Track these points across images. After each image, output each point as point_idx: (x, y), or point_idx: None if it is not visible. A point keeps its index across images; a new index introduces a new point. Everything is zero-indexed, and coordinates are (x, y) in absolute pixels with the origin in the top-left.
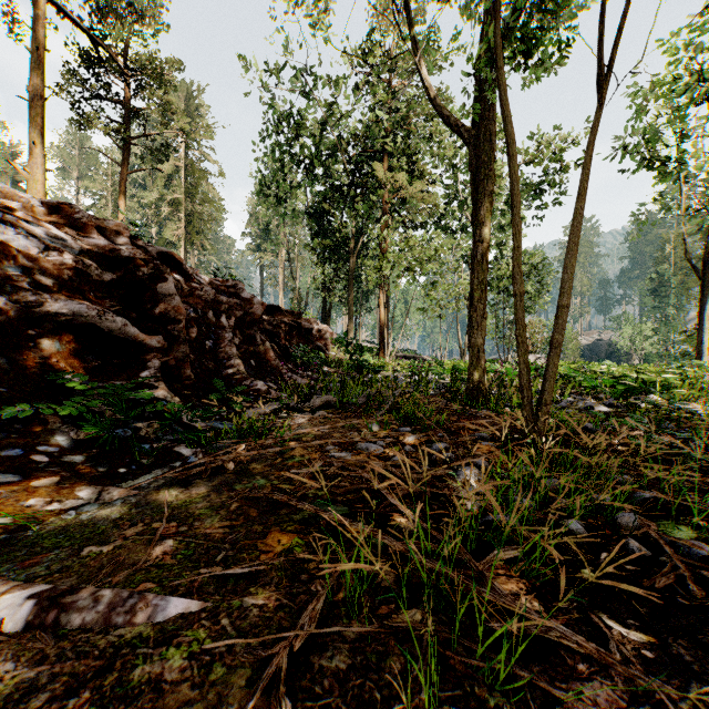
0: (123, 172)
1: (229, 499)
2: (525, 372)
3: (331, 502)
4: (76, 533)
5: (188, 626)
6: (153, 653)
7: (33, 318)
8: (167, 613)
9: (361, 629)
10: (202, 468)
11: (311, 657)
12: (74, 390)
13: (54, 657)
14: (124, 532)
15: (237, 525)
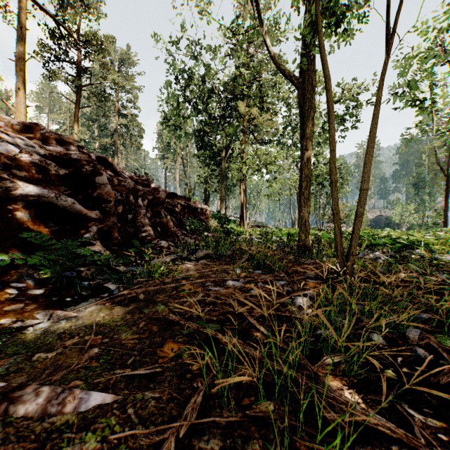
0: (76, 107)
1: (139, 319)
2: (339, 234)
3: (209, 321)
4: (31, 343)
5: (103, 414)
6: (75, 436)
7: (11, 198)
8: (89, 404)
9: (230, 419)
10: (122, 297)
11: (193, 440)
12: (38, 246)
13: (1, 440)
14: (65, 342)
15: (143, 338)
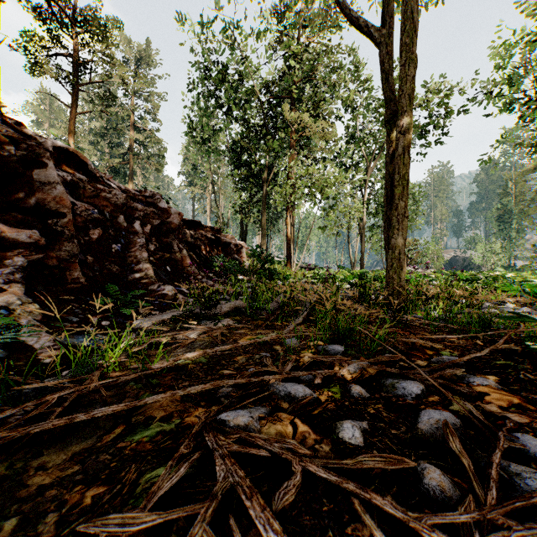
0: (72, 113)
1: None
2: None
3: None
4: None
5: None
6: None
7: None
8: None
9: None
10: None
11: None
12: None
13: None
14: None
15: None
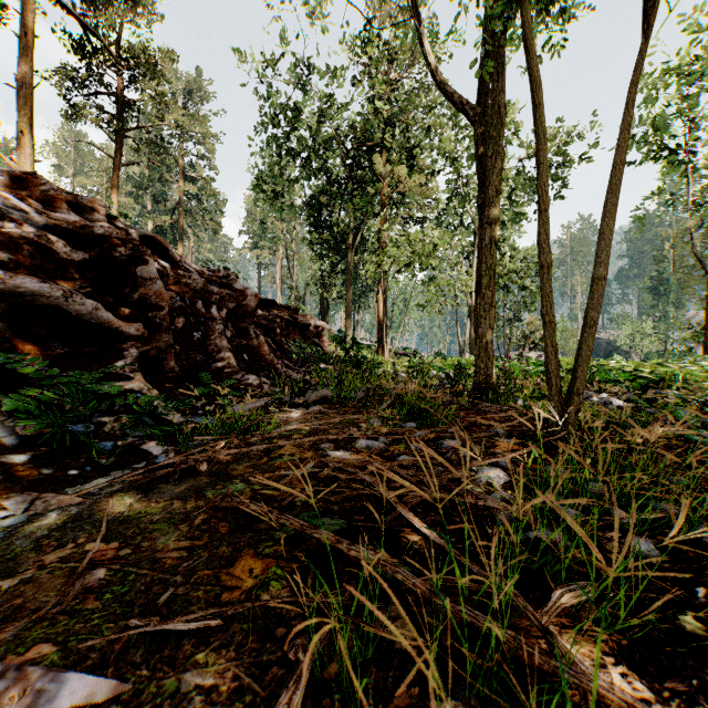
0: (116, 165)
1: (196, 508)
2: (553, 357)
3: (324, 513)
4: None
5: None
6: None
7: None
8: (55, 705)
9: None
10: (170, 469)
11: None
12: (31, 379)
13: None
14: (44, 557)
15: (198, 546)
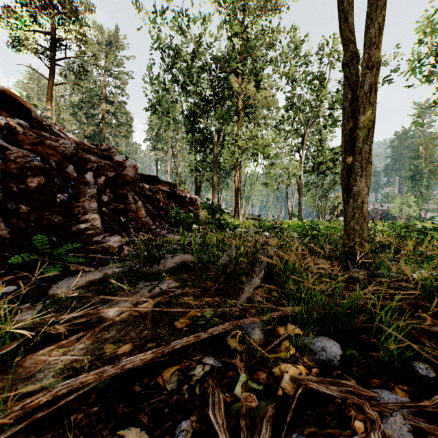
0: (49, 84)
1: None
2: None
3: None
4: None
5: None
6: None
7: None
8: None
9: None
10: None
11: None
12: None
13: None
14: None
15: None
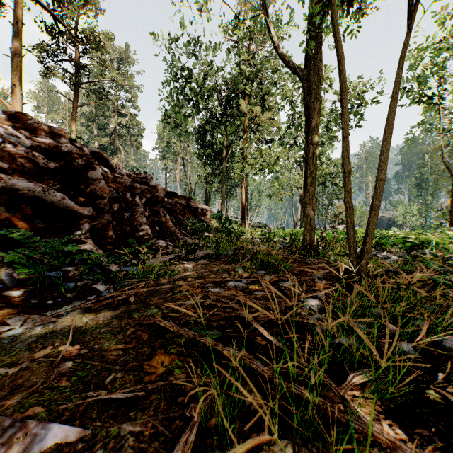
0: (74, 106)
1: (127, 324)
2: (351, 229)
3: (208, 327)
4: None
5: None
6: None
7: None
8: (44, 443)
9: None
10: (110, 300)
11: None
12: (22, 243)
13: None
14: (34, 354)
15: (129, 348)
